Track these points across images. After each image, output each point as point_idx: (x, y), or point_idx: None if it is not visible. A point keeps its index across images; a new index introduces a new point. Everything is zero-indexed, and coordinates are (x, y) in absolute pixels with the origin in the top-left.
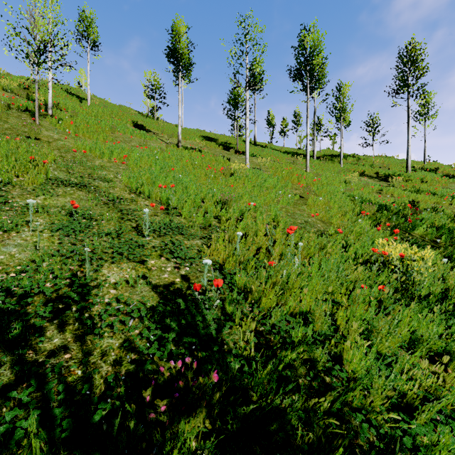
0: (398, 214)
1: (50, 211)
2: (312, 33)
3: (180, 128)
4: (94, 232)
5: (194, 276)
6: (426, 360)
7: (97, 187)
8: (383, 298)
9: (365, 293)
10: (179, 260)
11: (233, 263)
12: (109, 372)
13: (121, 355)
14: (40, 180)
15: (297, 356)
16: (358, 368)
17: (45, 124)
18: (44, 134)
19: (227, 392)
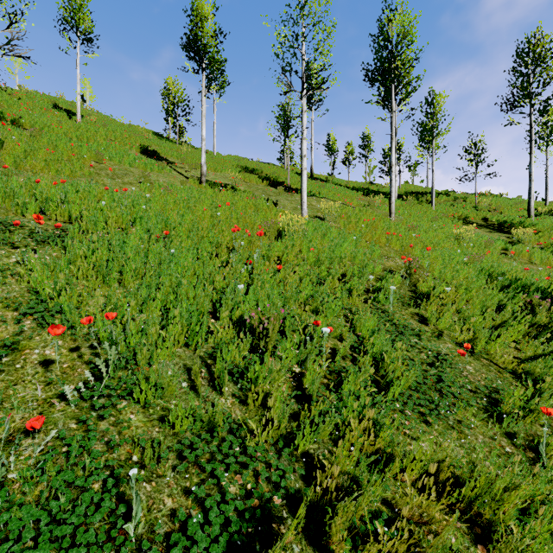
0: None
1: None
2: (400, 13)
3: (203, 155)
4: None
5: None
6: None
7: None
8: None
9: None
10: None
11: None
12: None
13: None
14: None
15: None
16: None
17: None
18: None
19: None
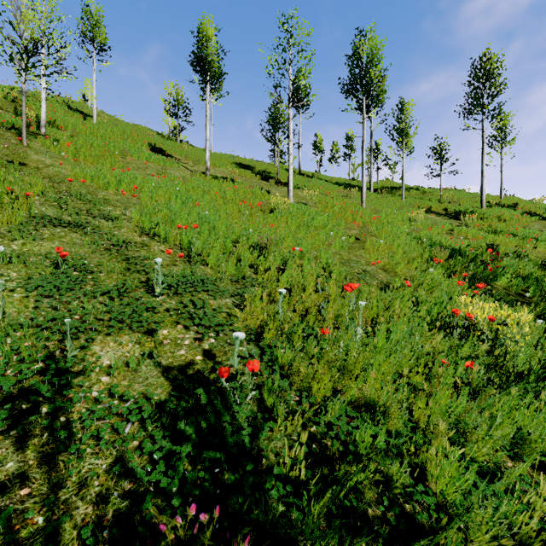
0: (474, 260)
1: (26, 262)
2: (369, 39)
3: (208, 152)
4: (87, 290)
5: (221, 352)
6: (541, 475)
7: (98, 227)
8: (472, 379)
9: (449, 372)
10: (201, 329)
11: (274, 332)
12: (88, 516)
13: (108, 484)
14: (20, 218)
15: (366, 477)
16: (450, 490)
17: (36, 145)
18: (33, 158)
19: (265, 541)
